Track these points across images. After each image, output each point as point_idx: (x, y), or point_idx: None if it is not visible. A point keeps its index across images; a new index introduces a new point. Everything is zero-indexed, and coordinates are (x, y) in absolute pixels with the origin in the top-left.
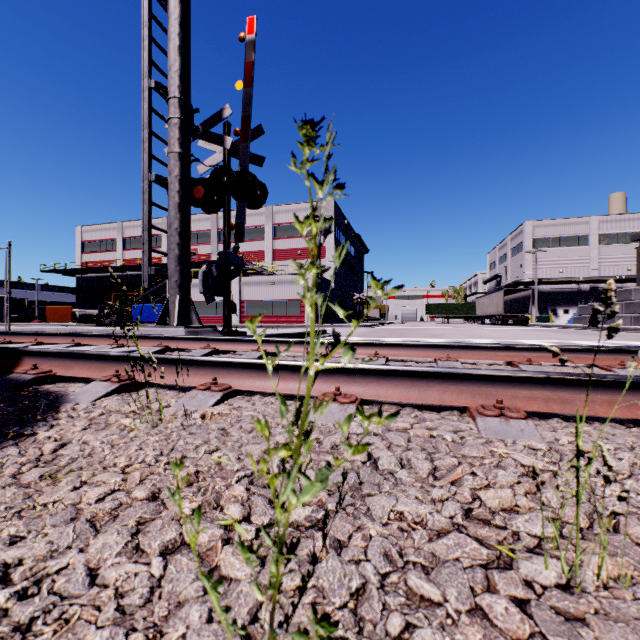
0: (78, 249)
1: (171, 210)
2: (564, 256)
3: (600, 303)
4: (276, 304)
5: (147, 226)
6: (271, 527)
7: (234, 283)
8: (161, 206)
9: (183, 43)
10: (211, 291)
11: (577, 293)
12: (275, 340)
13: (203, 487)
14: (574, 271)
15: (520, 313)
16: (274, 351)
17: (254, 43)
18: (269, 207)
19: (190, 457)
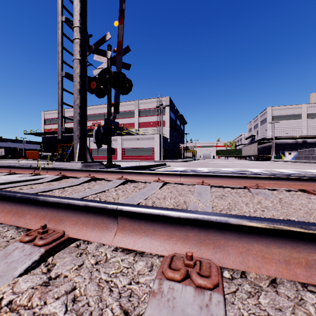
0: (42, 123)
1: (74, 93)
2: (288, 125)
3: (310, 149)
4: (140, 150)
5: (60, 102)
6: None
7: (118, 139)
8: (69, 91)
9: None
10: (100, 141)
11: (295, 144)
12: (132, 171)
13: None
14: (294, 132)
15: (266, 154)
16: (132, 179)
17: None
18: (136, 101)
19: None
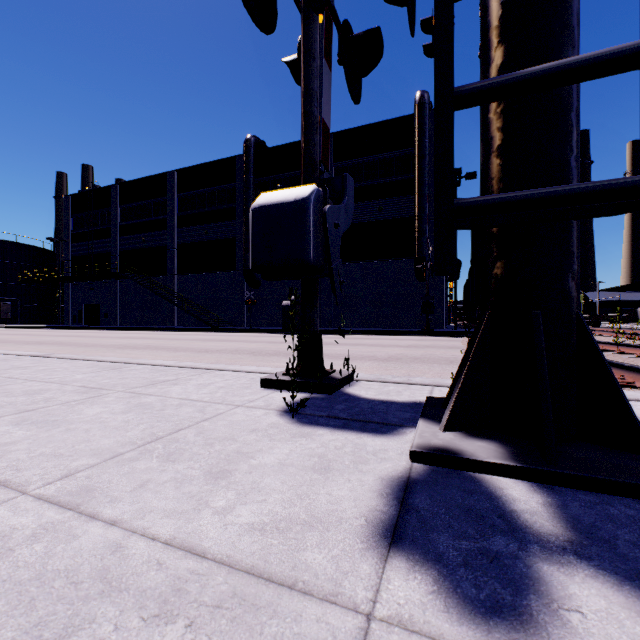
0: None
1: None
2: None
3: None
4: None
5: None
6: None
7: None
8: None
9: None
10: None
11: None
12: None
13: None
14: None
15: None
16: None
17: None
18: None
19: None
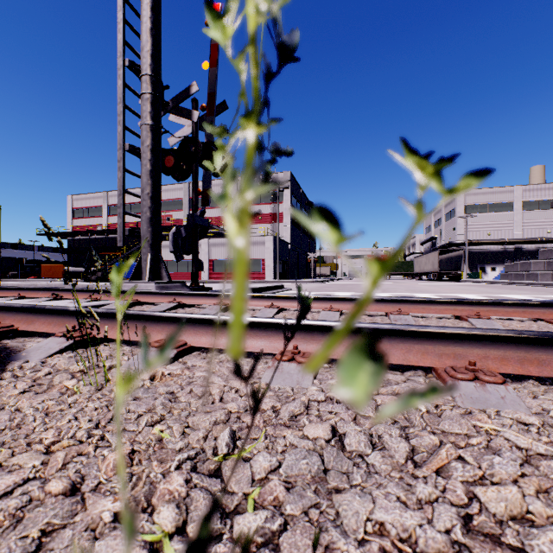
0: (69, 215)
1: (143, 177)
2: (492, 220)
3: (524, 261)
4: None
5: (121, 191)
6: (212, 543)
7: (203, 244)
8: (135, 173)
9: (154, 26)
10: (180, 250)
11: (503, 253)
12: None
13: (136, 474)
14: (500, 234)
15: (453, 270)
16: None
17: None
18: None
19: (129, 430)
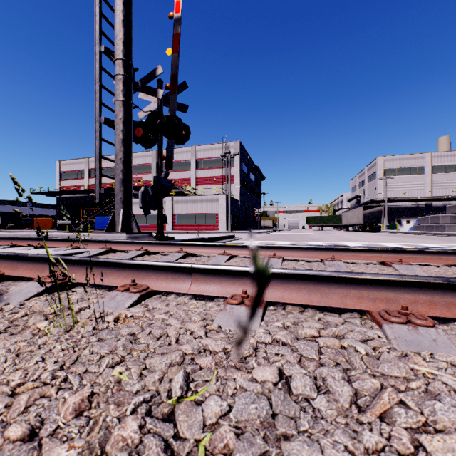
0: (57, 177)
1: (116, 144)
2: (406, 182)
3: (434, 215)
4: (198, 216)
5: (98, 156)
6: None
7: (168, 201)
8: (109, 142)
9: (126, 18)
10: (148, 206)
11: (416, 208)
12: (194, 244)
13: (93, 418)
14: (414, 192)
15: (375, 223)
16: (193, 252)
17: (180, 20)
18: (193, 147)
19: (91, 371)
